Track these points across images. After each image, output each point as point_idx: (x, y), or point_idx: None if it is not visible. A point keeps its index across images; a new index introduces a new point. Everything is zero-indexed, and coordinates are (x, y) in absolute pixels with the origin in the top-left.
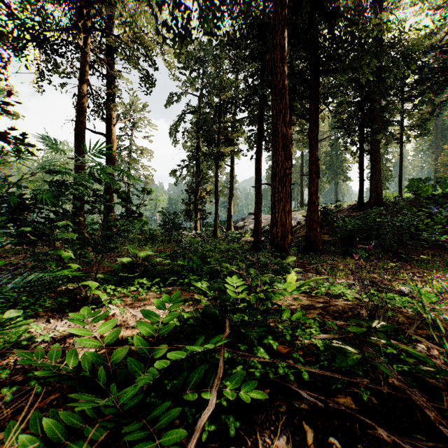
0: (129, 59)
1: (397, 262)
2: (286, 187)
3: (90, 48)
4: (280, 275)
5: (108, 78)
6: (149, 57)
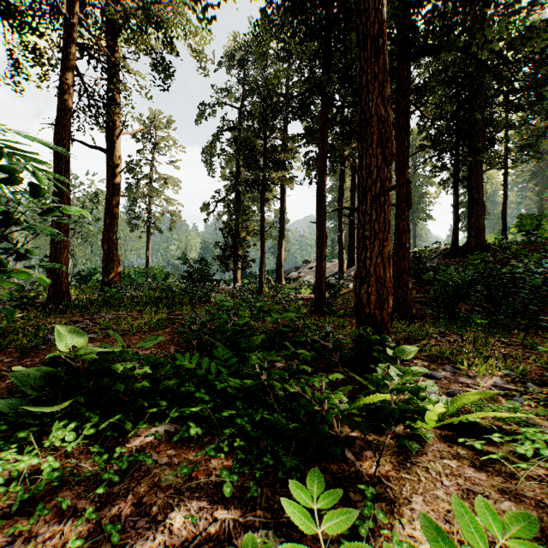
0: (135, 38)
1: (539, 335)
2: (385, 213)
3: (77, 20)
4: (420, 418)
5: (109, 71)
6: (164, 33)
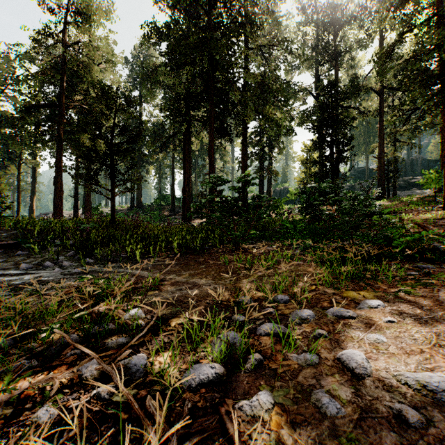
0: None
1: None
2: (61, 201)
3: None
4: None
5: None
6: None
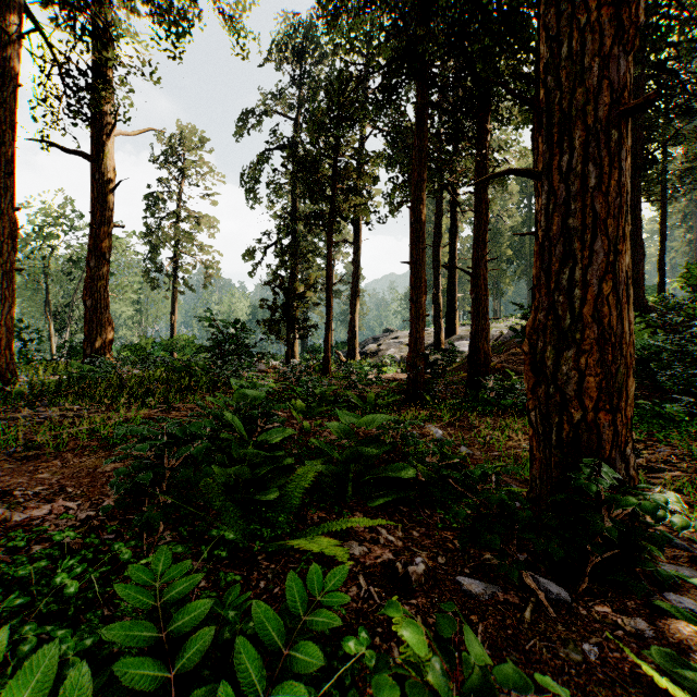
0: None
1: None
2: (621, 171)
3: None
4: None
5: (95, 36)
6: None
